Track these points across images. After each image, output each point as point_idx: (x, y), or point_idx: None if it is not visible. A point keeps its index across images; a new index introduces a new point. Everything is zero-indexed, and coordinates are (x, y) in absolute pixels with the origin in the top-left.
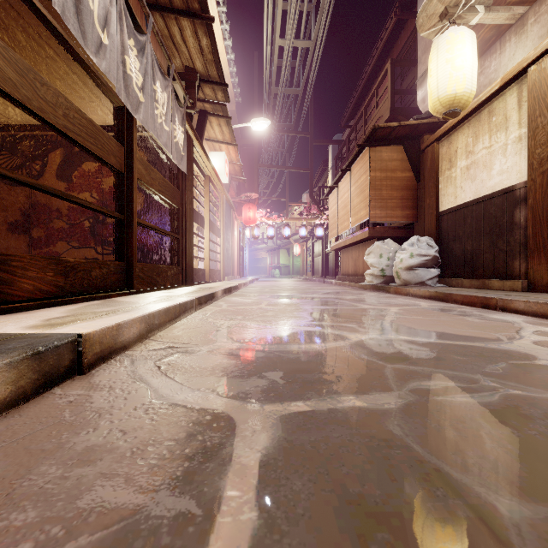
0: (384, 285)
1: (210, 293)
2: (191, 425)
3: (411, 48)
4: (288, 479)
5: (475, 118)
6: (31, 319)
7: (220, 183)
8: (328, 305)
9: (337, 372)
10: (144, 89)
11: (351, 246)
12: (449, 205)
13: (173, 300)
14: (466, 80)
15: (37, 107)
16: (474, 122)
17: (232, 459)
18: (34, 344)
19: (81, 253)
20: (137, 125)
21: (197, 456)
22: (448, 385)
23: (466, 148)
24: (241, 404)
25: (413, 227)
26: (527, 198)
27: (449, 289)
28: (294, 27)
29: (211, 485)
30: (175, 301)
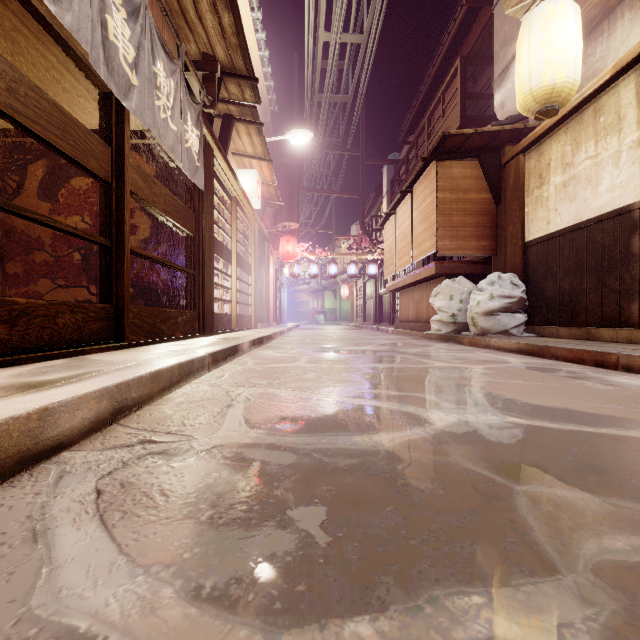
0: (456, 334)
1: (231, 346)
2: None
3: (485, 44)
4: None
5: (575, 120)
6: None
7: (250, 208)
8: (388, 362)
9: (428, 506)
10: (138, 68)
11: (412, 286)
12: (540, 233)
13: (172, 359)
14: (568, 65)
15: None
16: (574, 125)
17: None
18: None
19: (70, 293)
20: (141, 129)
21: None
22: None
23: (562, 159)
24: (225, 632)
25: (490, 261)
26: None
27: (544, 341)
28: (342, 17)
29: None
30: (175, 360)
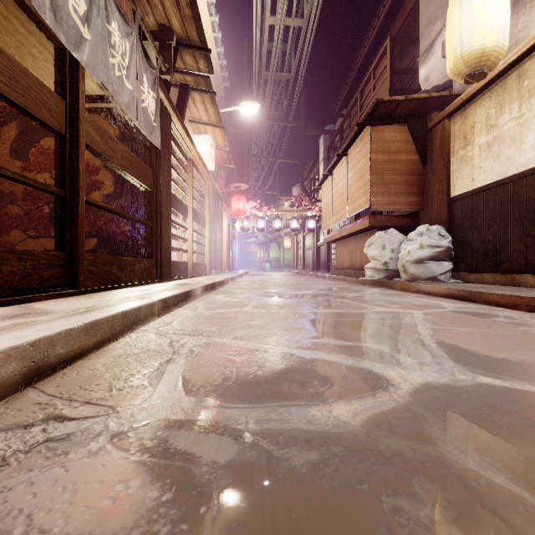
0: (388, 280)
1: (183, 291)
2: None
3: (409, 28)
4: None
5: (499, 85)
6: None
7: (205, 169)
8: (330, 306)
9: None
10: (90, 23)
11: (347, 237)
12: (464, 189)
13: (117, 306)
14: (497, 30)
15: None
16: (498, 89)
17: None
18: None
19: (39, 243)
20: (104, 94)
21: None
22: None
23: (486, 122)
24: None
25: (418, 215)
26: None
27: (473, 286)
28: (286, 2)
29: None
30: (120, 308)
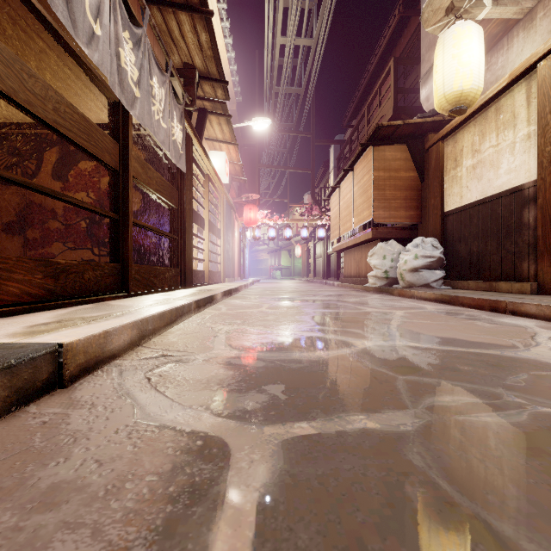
0: (388, 287)
1: (209, 295)
2: (178, 454)
3: (414, 46)
4: (291, 530)
5: (482, 116)
6: (12, 326)
7: (220, 183)
8: (331, 308)
9: (344, 384)
10: (140, 84)
11: (353, 247)
12: (455, 206)
13: (169, 304)
14: (473, 76)
15: (24, 100)
16: (481, 119)
17: (224, 501)
18: (5, 357)
19: (77, 254)
20: (134, 123)
21: (182, 497)
22: (468, 401)
23: (472, 147)
24: (237, 425)
25: (417, 228)
26: (536, 197)
27: (456, 292)
28: (296, 25)
29: (197, 540)
30: (172, 305)
